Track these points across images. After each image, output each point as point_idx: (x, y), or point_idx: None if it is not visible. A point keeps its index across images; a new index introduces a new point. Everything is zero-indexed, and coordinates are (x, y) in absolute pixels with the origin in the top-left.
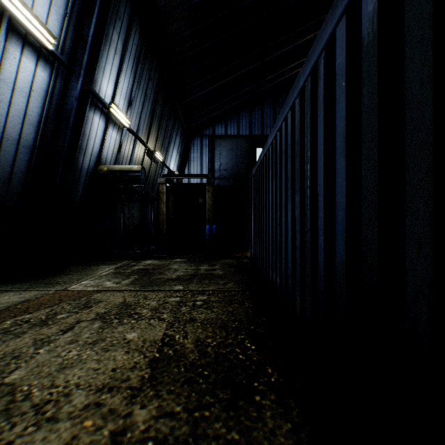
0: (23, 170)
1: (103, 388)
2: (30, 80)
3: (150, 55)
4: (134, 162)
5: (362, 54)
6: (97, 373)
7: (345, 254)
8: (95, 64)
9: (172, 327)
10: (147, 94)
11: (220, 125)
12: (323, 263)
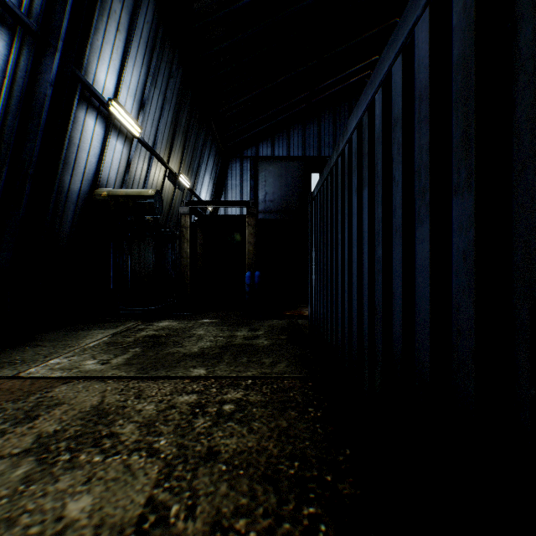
0: None
1: None
2: None
3: (171, 43)
4: (150, 187)
5: None
6: None
7: None
8: (86, 40)
9: (169, 478)
10: (167, 95)
11: (265, 144)
12: None
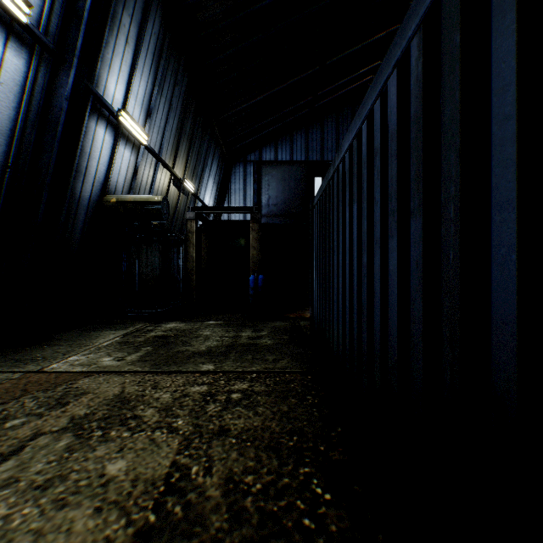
0: None
1: None
2: None
3: (176, 52)
4: (156, 192)
5: None
6: None
7: None
8: (97, 54)
9: (188, 448)
10: (173, 103)
11: (268, 148)
12: (516, 372)
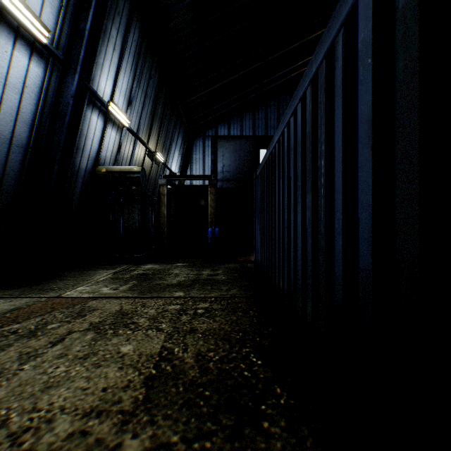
0: (17, 170)
1: (91, 412)
2: (23, 75)
3: (151, 53)
4: (134, 163)
5: (396, 20)
6: (86, 393)
7: (371, 262)
8: (93, 60)
9: (171, 339)
10: (148, 93)
11: (222, 126)
12: (342, 272)
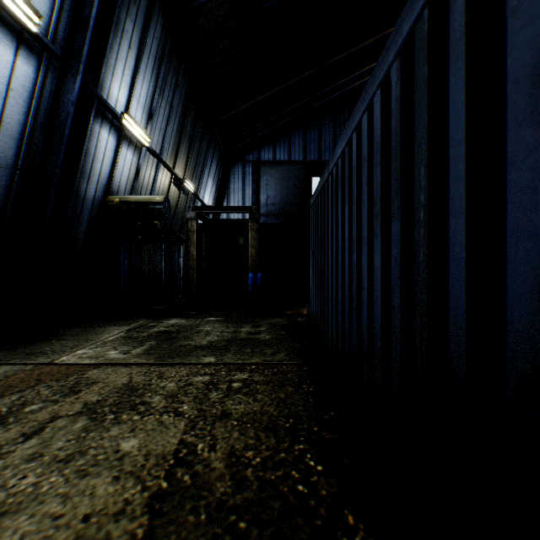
0: (0, 198)
1: None
2: (7, 74)
3: (177, 55)
4: (157, 192)
5: None
6: (57, 525)
7: None
8: (102, 60)
9: (194, 429)
10: (174, 105)
11: (266, 148)
12: (465, 346)
